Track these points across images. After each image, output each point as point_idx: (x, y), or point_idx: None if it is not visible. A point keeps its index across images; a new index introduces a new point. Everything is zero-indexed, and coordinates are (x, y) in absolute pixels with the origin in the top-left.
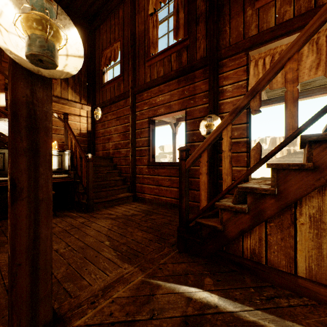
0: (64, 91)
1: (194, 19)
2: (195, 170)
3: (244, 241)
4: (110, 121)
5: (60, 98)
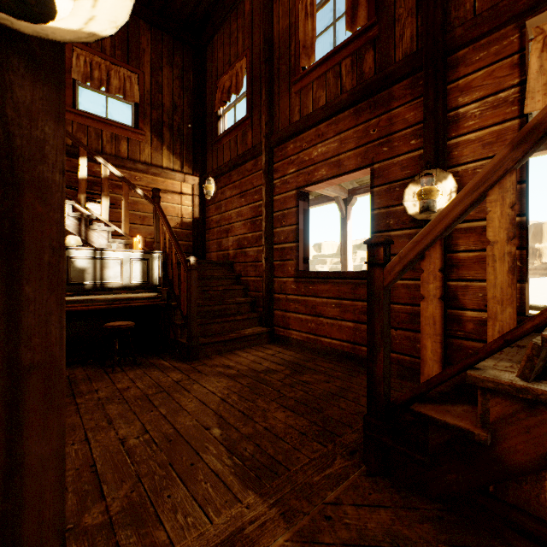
0: (156, 153)
1: None
2: (393, 288)
3: None
4: (229, 200)
5: (149, 166)
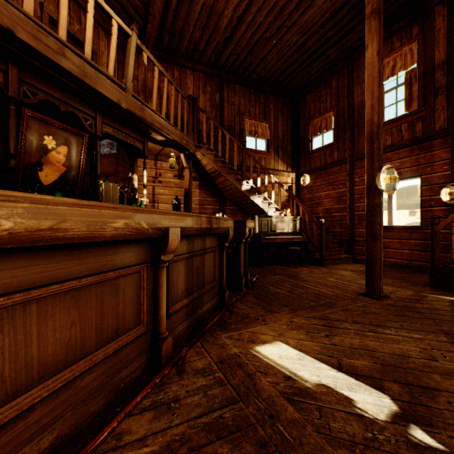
0: (275, 163)
1: (432, 92)
2: None
3: None
4: (319, 187)
5: (273, 171)
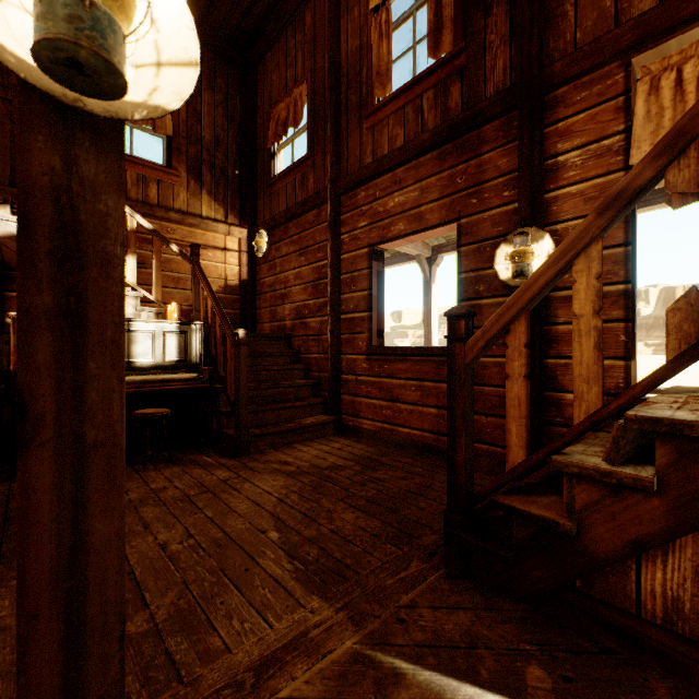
0: (193, 199)
1: (481, 1)
2: (483, 367)
3: (643, 571)
4: (285, 259)
5: (185, 215)
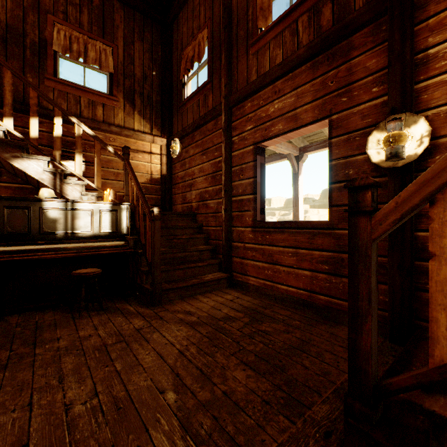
0: (128, 117)
1: None
2: None
3: None
4: (192, 158)
5: (122, 128)
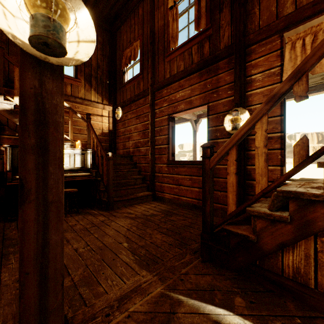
0: (87, 92)
1: (218, 6)
2: (219, 170)
3: (284, 256)
4: (130, 120)
5: (83, 100)
